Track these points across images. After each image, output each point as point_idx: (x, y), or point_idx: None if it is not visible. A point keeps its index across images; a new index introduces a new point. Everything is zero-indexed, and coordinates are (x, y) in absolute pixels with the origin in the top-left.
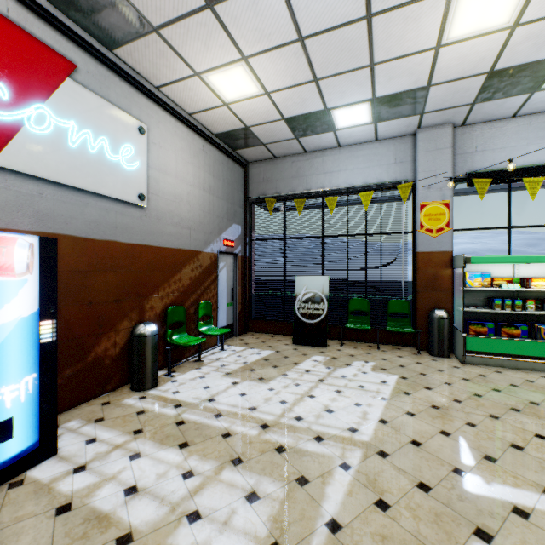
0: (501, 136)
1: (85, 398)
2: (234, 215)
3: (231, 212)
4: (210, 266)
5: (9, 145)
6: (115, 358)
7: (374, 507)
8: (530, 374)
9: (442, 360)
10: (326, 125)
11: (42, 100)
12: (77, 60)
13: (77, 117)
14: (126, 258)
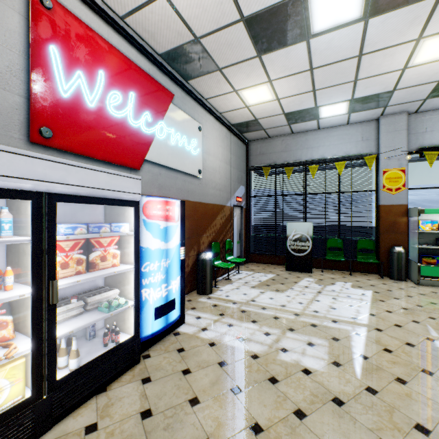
0: None
1: None
2: (241, 179)
3: (239, 177)
4: (229, 216)
5: (151, 147)
6: (188, 273)
7: (383, 351)
8: None
9: (401, 282)
10: (313, 116)
11: (161, 119)
12: (173, 91)
13: (174, 126)
14: (192, 211)
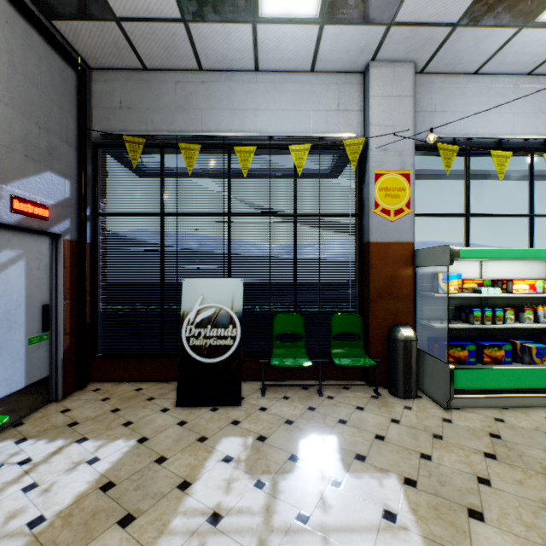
0: (462, 96)
1: None
2: (50, 153)
3: (39, 144)
4: None
5: None
6: None
7: None
8: (532, 416)
9: (417, 406)
10: None
11: None
12: None
13: None
14: None
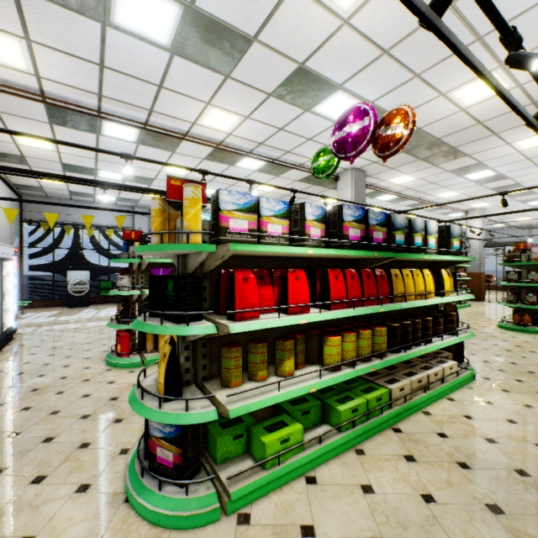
0: None
1: None
2: (17, 231)
3: (16, 229)
4: None
5: None
6: None
7: None
8: None
9: None
10: (92, 196)
11: None
12: None
13: None
14: None
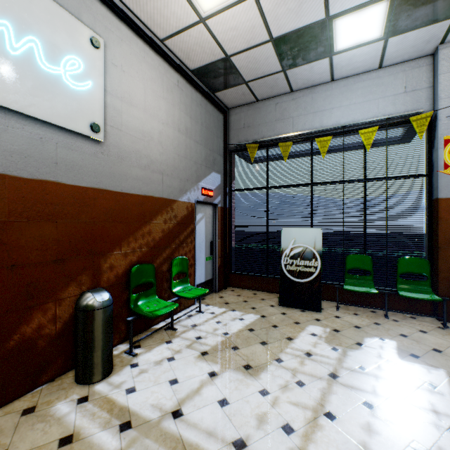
0: None
1: (3, 401)
2: (213, 162)
3: (210, 159)
4: (187, 217)
5: None
6: (55, 336)
7: None
8: None
9: None
10: (322, 47)
11: None
12: None
13: None
14: (73, 205)
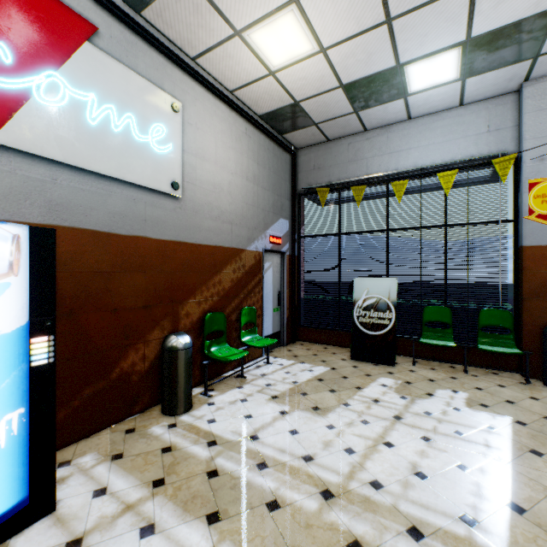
0: None
1: (108, 422)
2: (281, 208)
3: (277, 205)
4: (254, 267)
5: (13, 119)
6: (144, 373)
7: None
8: None
9: None
10: (395, 89)
11: (54, 67)
12: (99, 23)
13: (97, 89)
14: (157, 257)
